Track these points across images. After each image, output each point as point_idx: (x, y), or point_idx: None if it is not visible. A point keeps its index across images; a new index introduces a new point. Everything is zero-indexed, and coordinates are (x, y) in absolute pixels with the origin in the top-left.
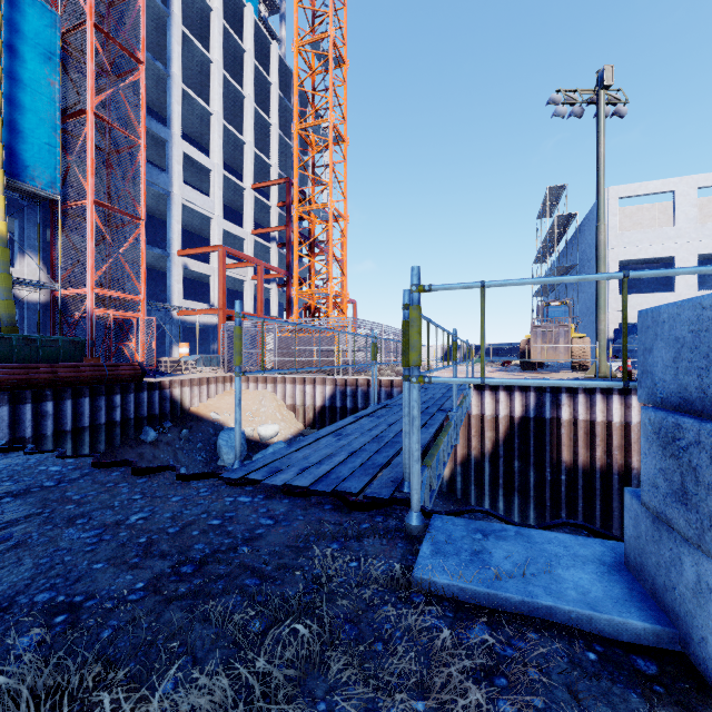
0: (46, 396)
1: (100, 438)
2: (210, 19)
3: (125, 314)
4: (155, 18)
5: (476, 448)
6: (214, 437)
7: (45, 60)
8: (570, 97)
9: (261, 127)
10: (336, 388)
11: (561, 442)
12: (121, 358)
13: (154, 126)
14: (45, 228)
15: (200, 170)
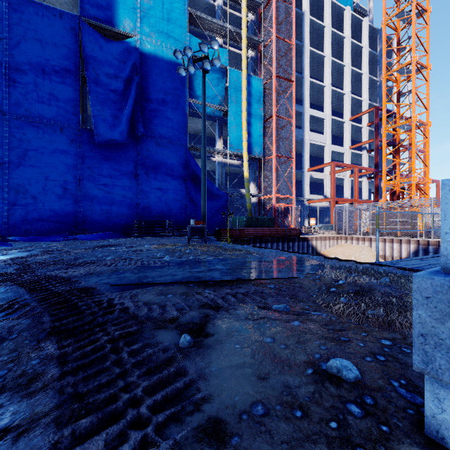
0: (268, 241)
1: None
2: (324, 32)
3: (286, 205)
4: (296, 51)
5: None
6: None
7: (258, 101)
8: None
9: (355, 78)
10: (419, 247)
11: None
12: (284, 226)
13: (296, 108)
14: (256, 171)
15: (318, 120)
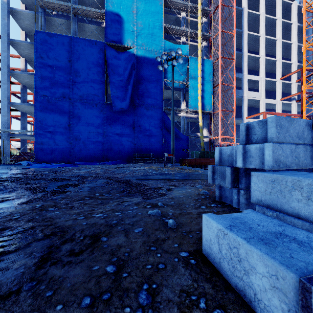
0: None
1: None
2: (259, 19)
3: (229, 143)
4: (237, 36)
5: None
6: None
7: (209, 75)
8: None
9: (286, 47)
10: None
11: None
12: None
13: (237, 75)
14: (208, 120)
15: (254, 82)
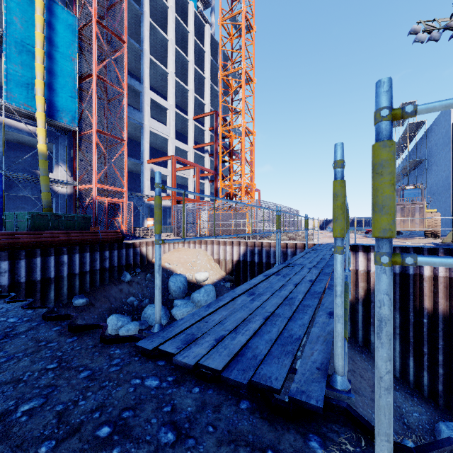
0: (63, 251)
1: (96, 279)
2: (167, 13)
3: (115, 200)
4: (134, 16)
5: (351, 295)
6: (167, 279)
7: (69, 45)
8: (429, 25)
9: (199, 80)
10: (247, 248)
11: (423, 293)
12: (113, 228)
13: (133, 83)
14: (70, 149)
15: (161, 110)
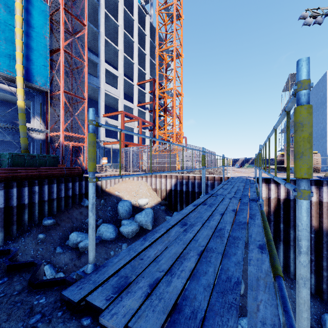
0: (35, 183)
1: (61, 204)
2: (118, 6)
3: (77, 144)
4: (93, 7)
5: None
6: (116, 204)
7: (42, 27)
8: (314, 12)
9: (141, 56)
10: (177, 180)
11: (311, 214)
12: (77, 165)
13: (92, 56)
14: (43, 105)
15: (113, 77)
